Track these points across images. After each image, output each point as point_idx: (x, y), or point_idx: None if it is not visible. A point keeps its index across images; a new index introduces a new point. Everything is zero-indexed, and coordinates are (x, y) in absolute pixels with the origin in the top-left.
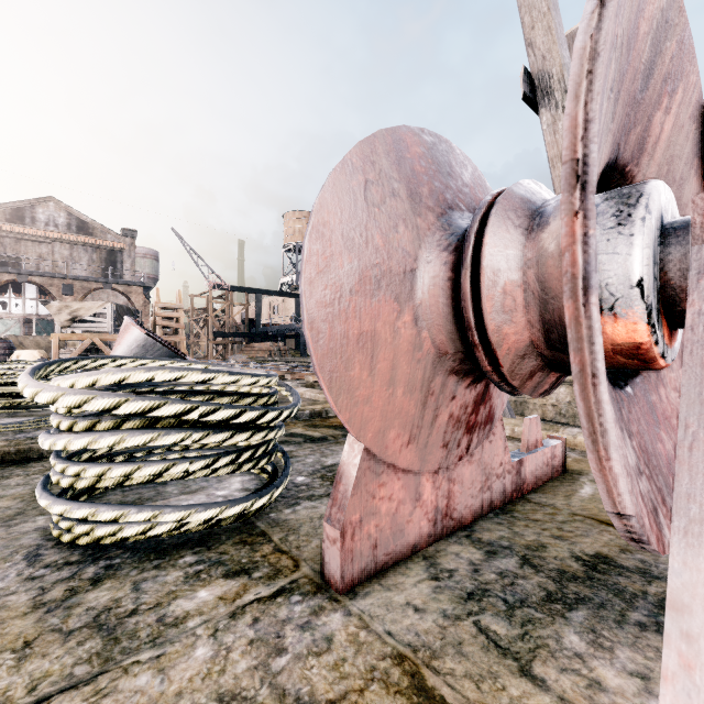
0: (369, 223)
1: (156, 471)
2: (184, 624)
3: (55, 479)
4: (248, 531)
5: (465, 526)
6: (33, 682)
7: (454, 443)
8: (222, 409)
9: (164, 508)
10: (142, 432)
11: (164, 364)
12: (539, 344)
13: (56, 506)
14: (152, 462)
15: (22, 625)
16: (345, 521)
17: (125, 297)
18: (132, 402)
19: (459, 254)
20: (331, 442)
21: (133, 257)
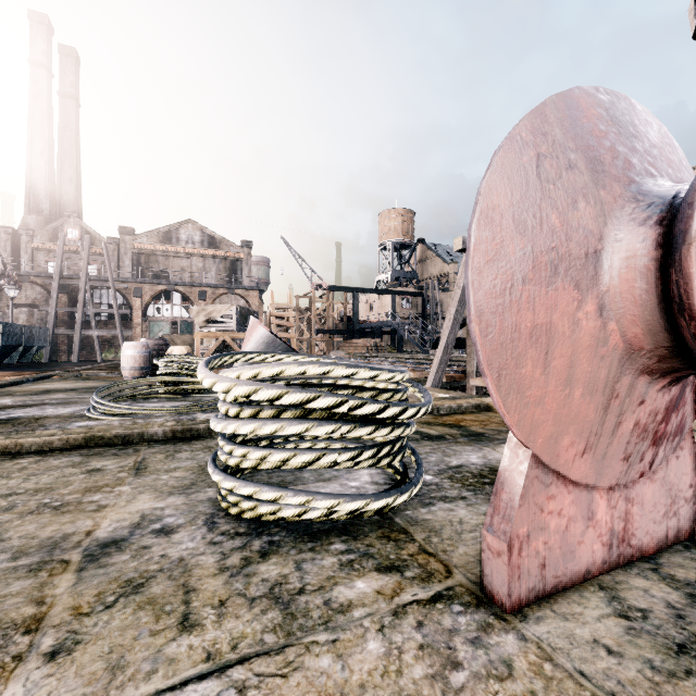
0: (543, 202)
1: (310, 459)
2: (349, 612)
3: (224, 457)
4: (388, 526)
5: (646, 556)
6: (233, 640)
7: (637, 457)
8: (368, 404)
9: (316, 495)
10: (298, 422)
11: (297, 359)
12: None
13: (227, 482)
14: (306, 450)
15: (215, 584)
16: (512, 534)
17: (244, 300)
18: (292, 393)
19: (665, 228)
20: (450, 441)
21: (250, 265)
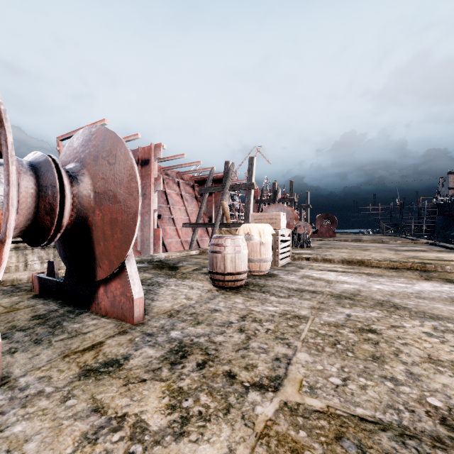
0: None
1: None
2: None
3: None
4: None
5: None
6: None
7: None
8: None
9: None
10: None
11: None
12: (70, 224)
13: None
14: None
15: None
16: None
17: None
18: None
19: (36, 179)
20: None
21: None
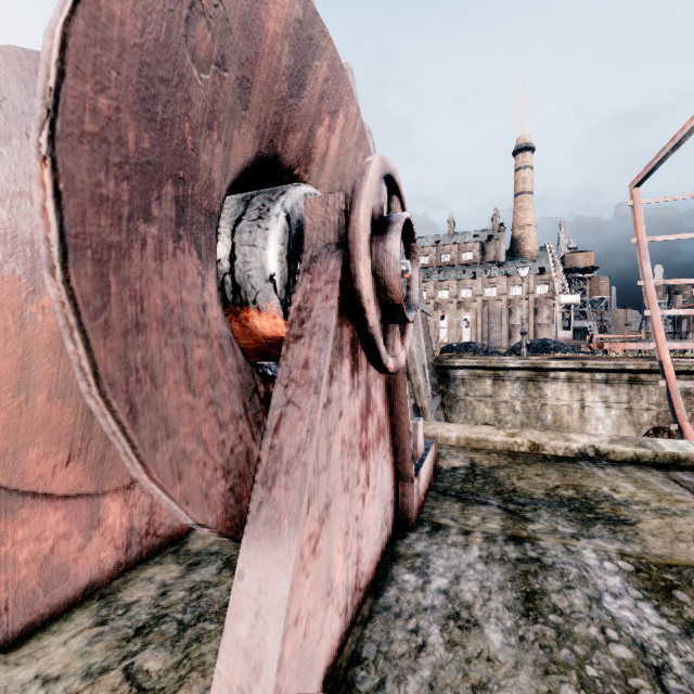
0: None
1: None
2: None
3: None
4: None
5: (179, 539)
6: None
7: None
8: None
9: None
10: None
11: None
12: None
13: None
14: None
15: None
16: None
17: None
18: None
19: None
20: None
21: None
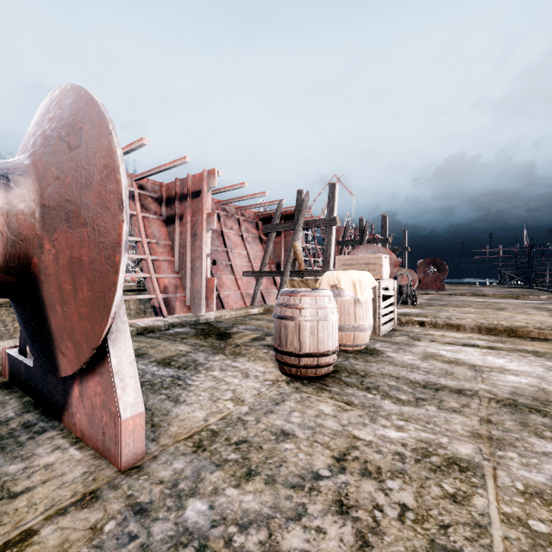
0: None
1: None
2: None
3: None
4: None
5: None
6: None
7: None
8: None
9: None
10: None
11: None
12: None
13: None
14: None
15: None
16: None
17: None
18: None
19: None
20: None
21: None
